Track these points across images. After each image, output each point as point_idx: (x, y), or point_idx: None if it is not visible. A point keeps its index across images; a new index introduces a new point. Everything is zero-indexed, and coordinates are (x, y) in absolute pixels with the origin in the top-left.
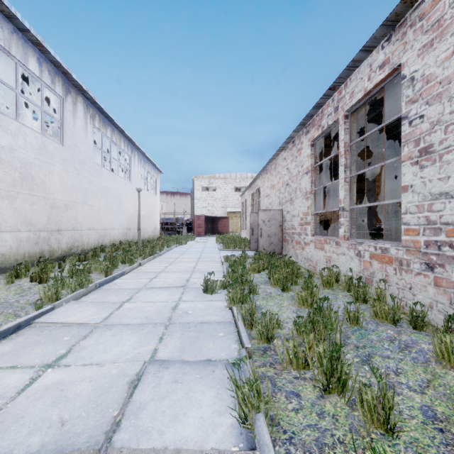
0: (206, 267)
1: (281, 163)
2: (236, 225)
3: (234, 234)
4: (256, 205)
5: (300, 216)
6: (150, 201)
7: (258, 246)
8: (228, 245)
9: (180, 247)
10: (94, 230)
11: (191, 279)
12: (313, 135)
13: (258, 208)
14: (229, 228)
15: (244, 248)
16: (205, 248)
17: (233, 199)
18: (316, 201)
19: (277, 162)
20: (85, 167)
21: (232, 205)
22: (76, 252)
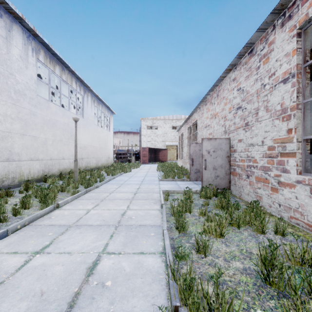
0: (140, 212)
1: (228, 86)
2: (173, 155)
3: (171, 162)
4: (192, 137)
5: (267, 144)
6: (103, 136)
7: (202, 179)
8: (167, 174)
9: (124, 176)
10: (38, 160)
11: (103, 258)
12: (305, 14)
13: (194, 140)
14: (167, 157)
15: (182, 177)
16: (146, 177)
17: (171, 135)
18: (305, 120)
19: (220, 88)
20: (25, 97)
21: (170, 139)
22: (11, 184)
